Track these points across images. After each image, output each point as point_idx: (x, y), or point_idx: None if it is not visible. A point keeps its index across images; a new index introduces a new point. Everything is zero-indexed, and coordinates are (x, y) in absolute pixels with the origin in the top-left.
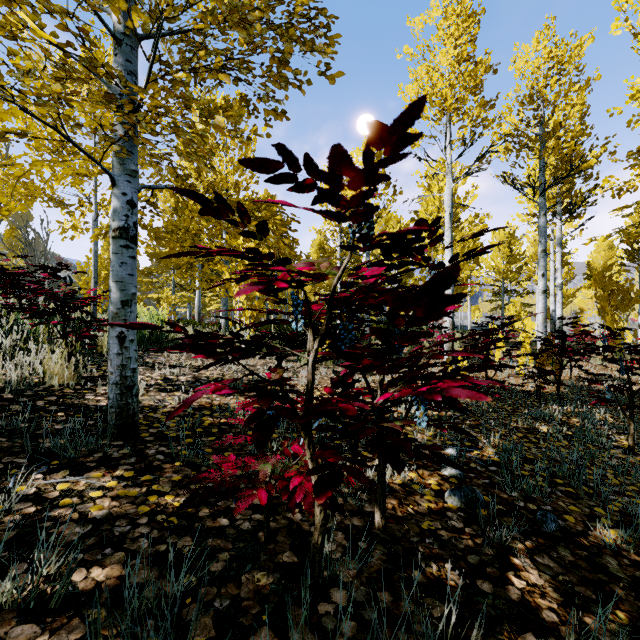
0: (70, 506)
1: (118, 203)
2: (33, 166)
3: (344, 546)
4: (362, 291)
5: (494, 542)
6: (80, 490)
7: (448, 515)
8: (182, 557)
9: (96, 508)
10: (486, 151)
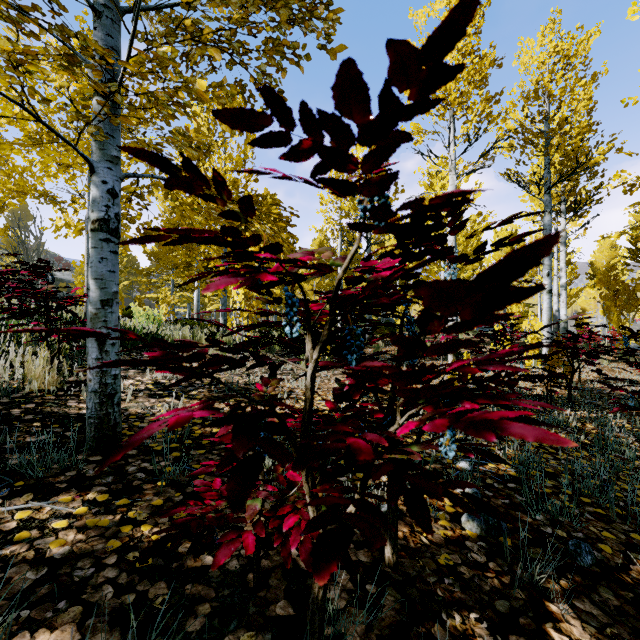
0: (26, 541)
1: (97, 192)
2: (1, 150)
3: (349, 591)
4: (375, 286)
5: (524, 582)
6: (42, 519)
7: (467, 545)
8: (152, 612)
9: (57, 544)
10: (491, 147)
